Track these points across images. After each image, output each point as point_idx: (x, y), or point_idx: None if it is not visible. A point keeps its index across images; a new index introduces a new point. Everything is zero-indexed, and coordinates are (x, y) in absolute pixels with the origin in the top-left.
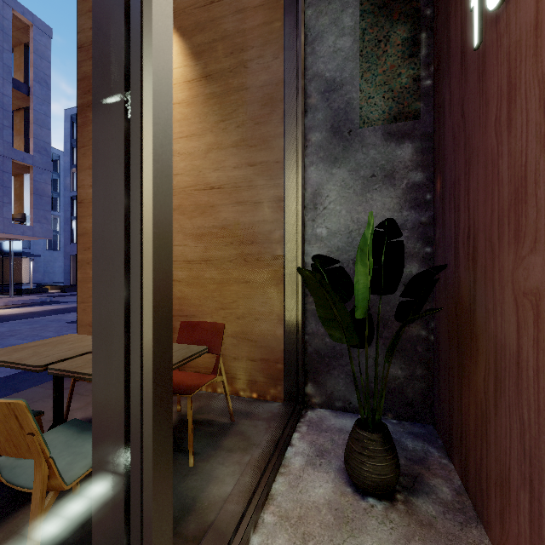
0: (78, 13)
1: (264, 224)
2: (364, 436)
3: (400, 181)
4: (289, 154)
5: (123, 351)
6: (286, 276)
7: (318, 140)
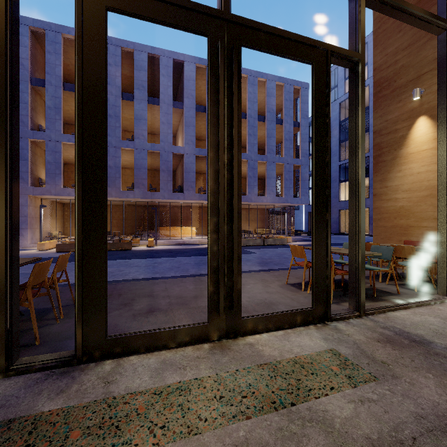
0: (373, 118)
1: None
2: None
3: None
4: None
5: (445, 235)
6: None
7: None
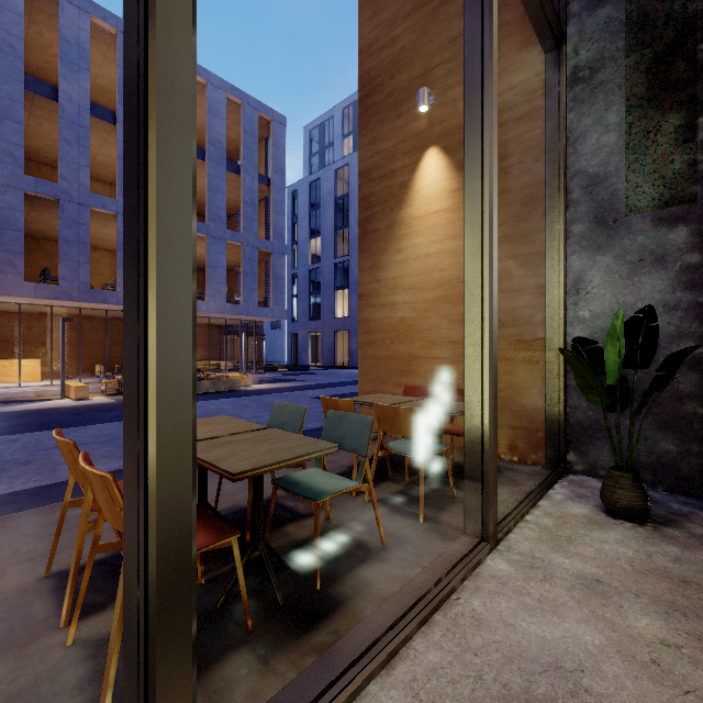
0: (359, 147)
1: (524, 309)
2: (616, 474)
3: (673, 264)
4: (549, 247)
5: (480, 382)
6: (547, 354)
7: (581, 231)
